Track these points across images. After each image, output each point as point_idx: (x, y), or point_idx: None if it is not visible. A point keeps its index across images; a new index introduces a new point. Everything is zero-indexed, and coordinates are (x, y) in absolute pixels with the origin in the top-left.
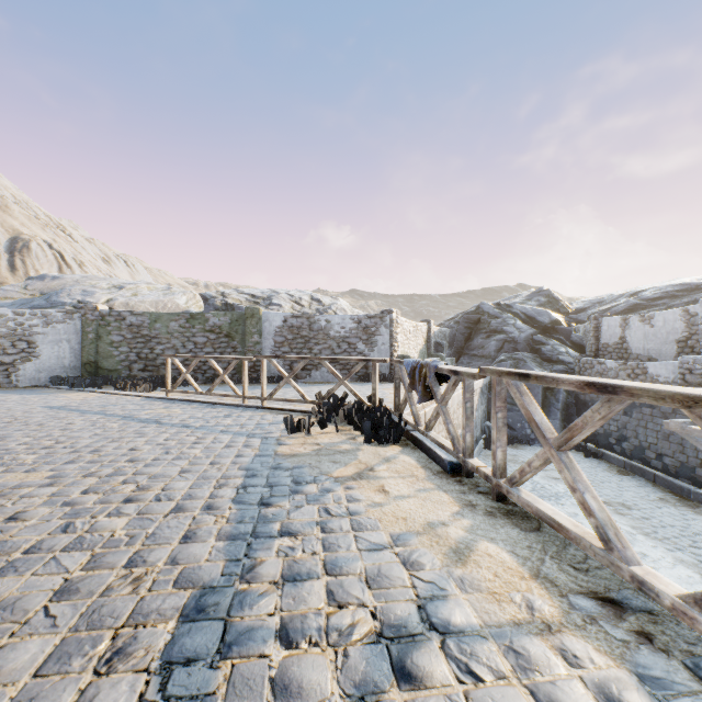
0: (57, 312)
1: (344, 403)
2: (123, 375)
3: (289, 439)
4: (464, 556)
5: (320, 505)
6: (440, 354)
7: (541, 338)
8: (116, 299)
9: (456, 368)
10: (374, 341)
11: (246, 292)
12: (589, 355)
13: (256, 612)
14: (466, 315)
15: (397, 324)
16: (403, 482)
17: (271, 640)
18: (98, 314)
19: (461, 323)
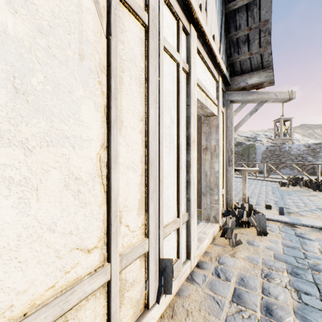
0: None
1: (302, 180)
2: None
3: (281, 187)
4: None
5: (298, 197)
6: None
7: None
8: None
9: None
10: (318, 156)
11: (243, 135)
12: None
13: (288, 203)
14: None
15: None
16: None
17: (293, 205)
18: None
19: None
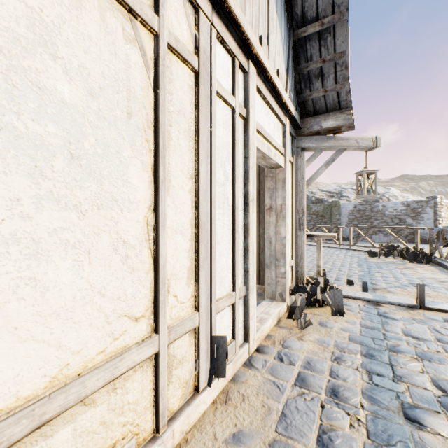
0: None
1: (397, 248)
2: None
3: (369, 258)
4: (443, 282)
5: (389, 271)
6: None
7: None
8: None
9: None
10: (420, 217)
11: (324, 190)
12: None
13: (376, 278)
14: None
15: (441, 205)
16: (426, 271)
17: (382, 280)
18: None
19: None
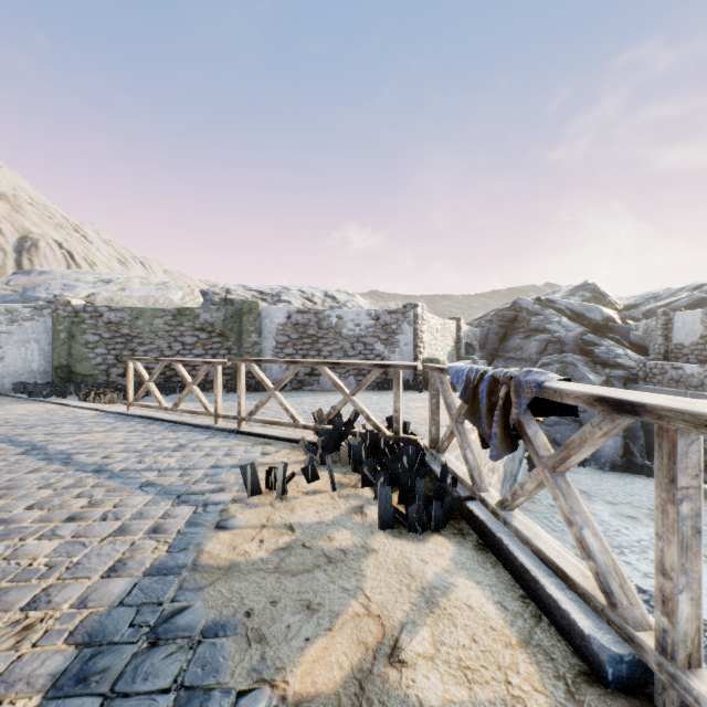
0: (24, 307)
1: (352, 430)
2: (100, 381)
3: (243, 509)
4: None
5: None
6: (472, 357)
7: (592, 338)
8: (99, 294)
9: (618, 392)
10: (395, 341)
11: (254, 289)
12: (657, 358)
13: None
14: (501, 312)
15: (423, 320)
16: None
17: None
18: (71, 309)
19: (494, 321)
